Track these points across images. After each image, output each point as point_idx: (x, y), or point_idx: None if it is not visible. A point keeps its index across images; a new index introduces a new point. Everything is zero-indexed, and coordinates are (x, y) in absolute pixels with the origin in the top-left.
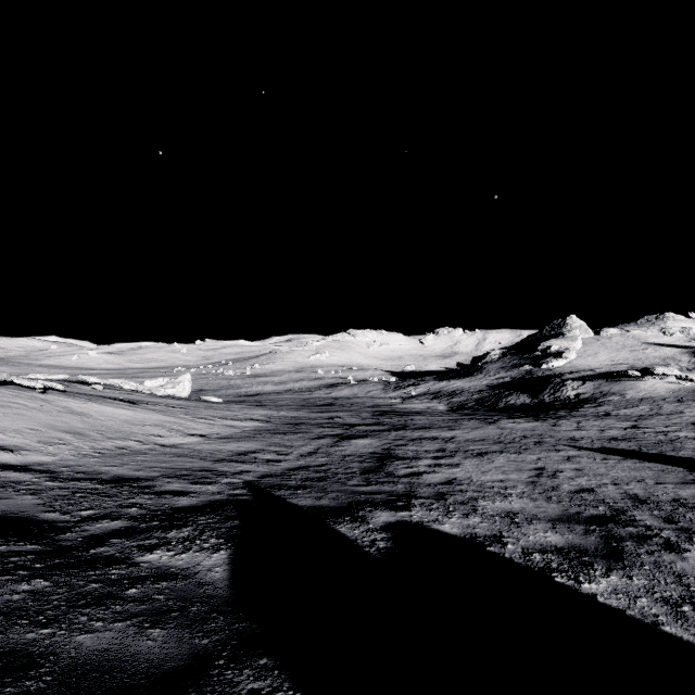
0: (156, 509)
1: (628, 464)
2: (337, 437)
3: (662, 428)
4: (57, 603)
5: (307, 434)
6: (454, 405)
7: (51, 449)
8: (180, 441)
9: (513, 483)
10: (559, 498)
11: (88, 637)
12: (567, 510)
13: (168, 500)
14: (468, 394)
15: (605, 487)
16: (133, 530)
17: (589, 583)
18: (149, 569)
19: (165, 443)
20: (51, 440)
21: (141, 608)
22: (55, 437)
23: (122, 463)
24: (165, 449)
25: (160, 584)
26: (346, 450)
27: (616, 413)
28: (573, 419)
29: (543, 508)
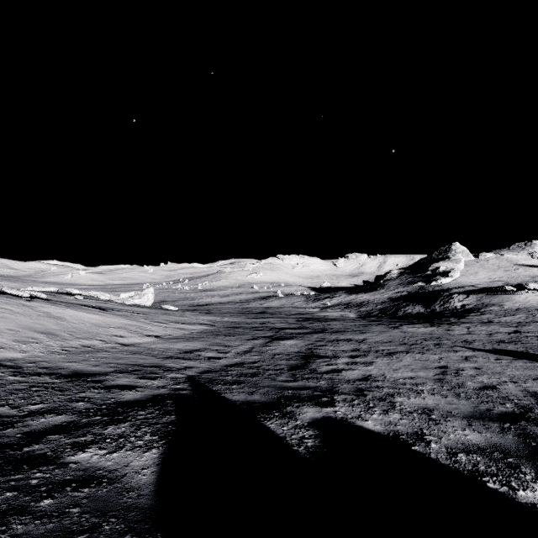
0: (102, 403)
1: (519, 363)
2: (268, 338)
3: None
4: None
5: (244, 336)
6: (362, 313)
7: (24, 346)
8: (138, 341)
9: (422, 380)
10: (467, 395)
11: None
12: (477, 407)
13: (115, 394)
14: (373, 305)
15: (505, 384)
16: (73, 425)
17: (523, 490)
18: (75, 471)
19: (125, 342)
20: (26, 339)
21: (46, 528)
22: (30, 336)
23: (83, 359)
24: (124, 347)
25: (80, 492)
26: (276, 349)
27: (497, 320)
28: (463, 325)
29: (455, 405)
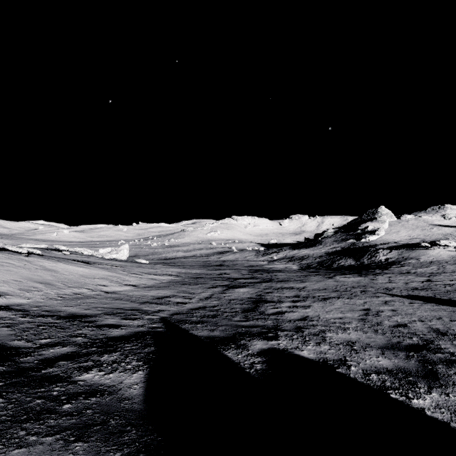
0: (96, 338)
1: (428, 306)
2: (225, 286)
3: (448, 281)
4: (3, 418)
5: (205, 285)
6: (303, 266)
7: (28, 294)
8: (118, 289)
9: (349, 320)
10: (383, 331)
11: (21, 452)
12: (390, 340)
13: (105, 331)
14: (312, 258)
15: (414, 323)
16: (76, 354)
17: (417, 399)
18: (83, 386)
19: (108, 290)
20: (28, 288)
21: (71, 422)
22: (32, 286)
23: (76, 304)
24: (107, 294)
25: (89, 400)
26: (232, 295)
27: (414, 271)
28: (386, 275)
29: (373, 339)
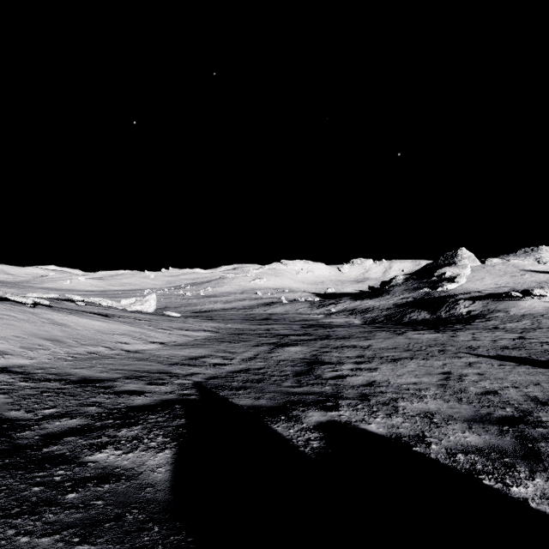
0: (113, 408)
1: (522, 369)
2: (272, 345)
3: (546, 339)
4: None
5: (248, 343)
6: (367, 320)
7: (31, 353)
8: (143, 347)
9: (425, 386)
10: (469, 400)
11: None
12: (478, 411)
13: (125, 399)
14: (378, 311)
15: (507, 389)
16: (87, 428)
17: (516, 486)
18: (95, 469)
19: (130, 349)
20: (32, 346)
21: (75, 517)
22: (37, 343)
23: (90, 365)
24: (129, 354)
25: (101, 487)
26: (281, 355)
27: (503, 326)
28: (468, 331)
29: (456, 409)
